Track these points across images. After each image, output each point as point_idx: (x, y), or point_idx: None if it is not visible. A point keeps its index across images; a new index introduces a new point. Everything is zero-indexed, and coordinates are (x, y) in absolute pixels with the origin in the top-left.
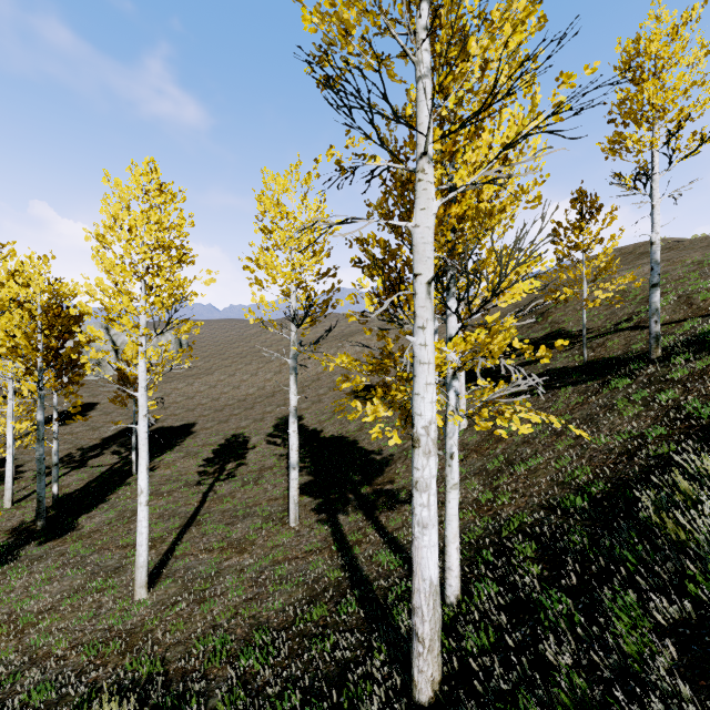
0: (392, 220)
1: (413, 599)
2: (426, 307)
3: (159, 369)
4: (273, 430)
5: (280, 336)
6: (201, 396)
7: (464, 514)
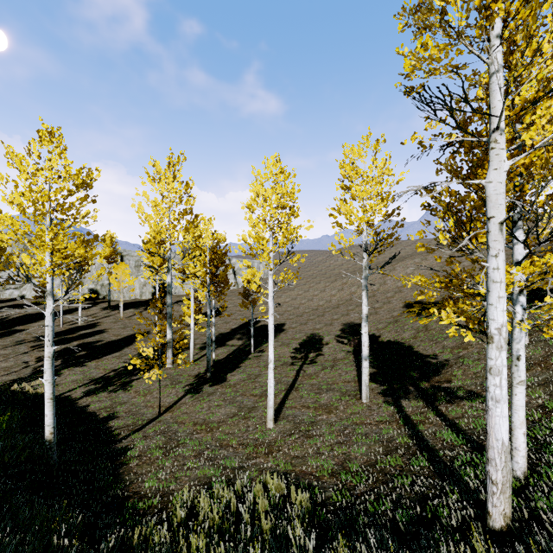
0: (461, 174)
1: (486, 453)
2: (498, 241)
3: (282, 285)
4: (340, 333)
5: (340, 262)
6: (286, 305)
7: (527, 415)
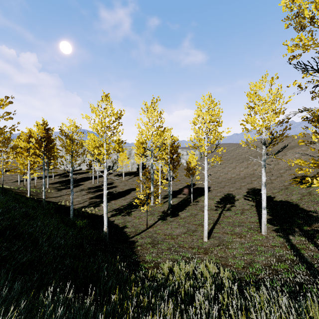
0: None
1: None
2: None
3: (212, 164)
4: (246, 194)
5: (246, 150)
6: (211, 176)
7: None
